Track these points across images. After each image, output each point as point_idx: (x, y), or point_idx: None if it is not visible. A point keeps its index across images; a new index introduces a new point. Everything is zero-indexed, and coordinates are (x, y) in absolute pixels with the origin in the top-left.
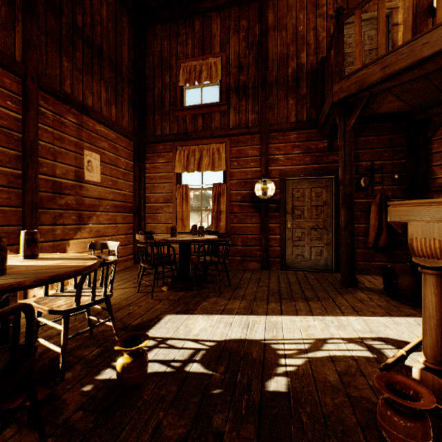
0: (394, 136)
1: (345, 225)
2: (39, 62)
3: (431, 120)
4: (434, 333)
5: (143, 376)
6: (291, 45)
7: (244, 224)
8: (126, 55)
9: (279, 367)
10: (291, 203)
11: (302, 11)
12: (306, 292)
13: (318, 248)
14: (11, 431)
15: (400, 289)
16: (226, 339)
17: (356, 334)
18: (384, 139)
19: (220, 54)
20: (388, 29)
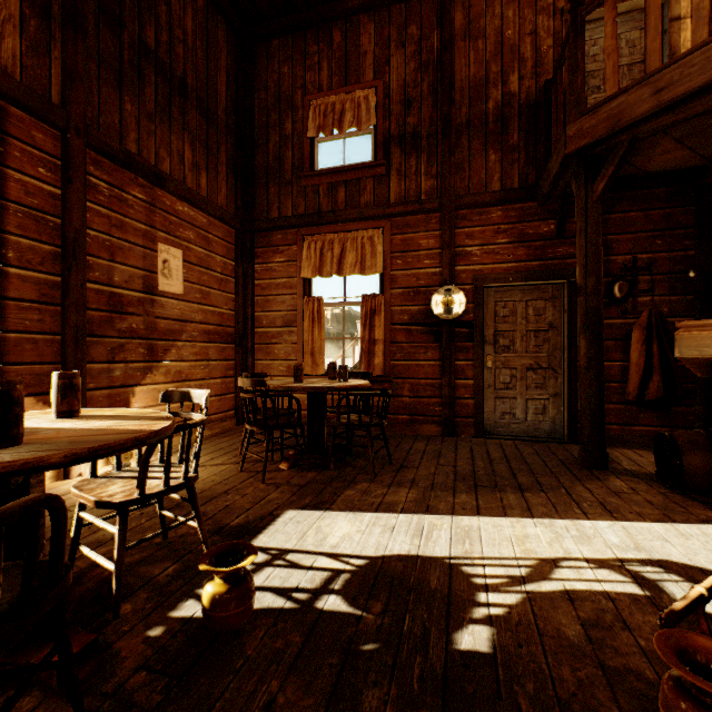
0: (672, 210)
1: (588, 363)
2: (87, 105)
3: None
4: None
5: (247, 615)
6: (493, 62)
7: (413, 361)
8: (224, 91)
9: (476, 608)
10: (493, 326)
11: (512, 5)
12: (520, 476)
13: (539, 401)
14: (31, 702)
15: (688, 475)
16: (385, 555)
17: (610, 553)
18: (655, 215)
19: (374, 83)
20: (662, 27)
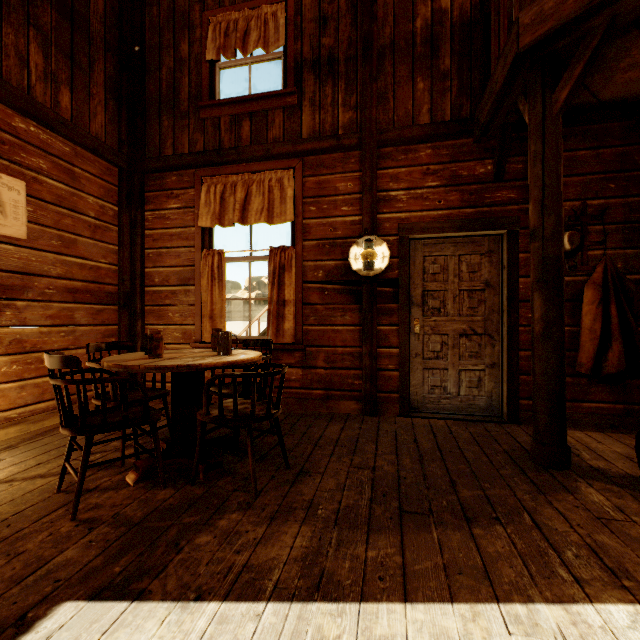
0: (628, 148)
1: (545, 329)
2: None
3: None
4: None
5: None
6: None
7: (329, 325)
8: None
9: None
10: (421, 285)
11: None
12: (462, 487)
13: (474, 373)
14: None
15: None
16: None
17: None
18: (608, 154)
19: None
20: None
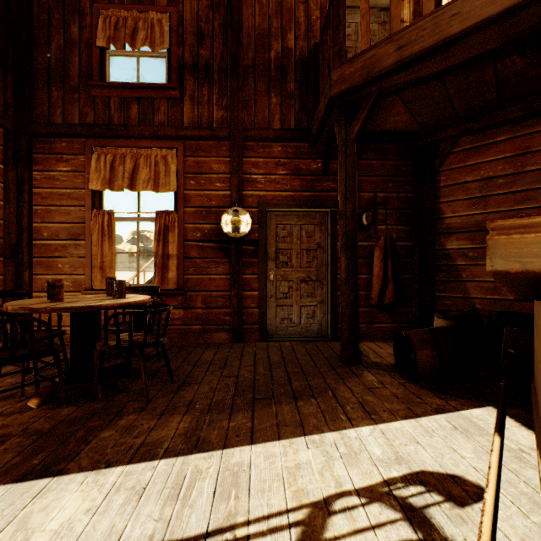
0: (399, 162)
1: (347, 276)
2: None
3: (438, 146)
4: None
5: None
6: (275, 18)
7: (206, 275)
8: None
9: None
10: (275, 245)
11: None
12: (295, 381)
13: (310, 307)
14: None
15: (420, 367)
16: None
17: (377, 473)
18: (388, 165)
19: (168, 9)
20: None
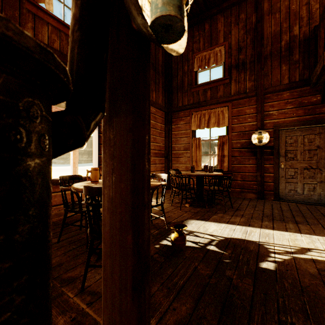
0: None
1: None
2: None
3: None
4: None
5: (184, 245)
6: (284, 22)
7: (242, 164)
8: (161, 58)
9: (269, 257)
10: (284, 148)
11: None
12: (297, 218)
13: (311, 185)
14: None
15: None
16: (231, 237)
17: None
18: None
19: (224, 43)
20: None
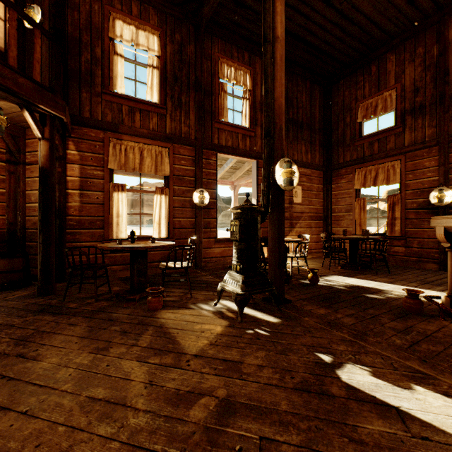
0: None
1: None
2: None
3: None
4: (449, 279)
5: (317, 282)
6: None
7: (419, 228)
8: (317, 114)
9: (381, 295)
10: None
11: None
12: None
13: None
14: None
15: None
16: (362, 285)
17: None
18: None
19: (395, 86)
20: None
